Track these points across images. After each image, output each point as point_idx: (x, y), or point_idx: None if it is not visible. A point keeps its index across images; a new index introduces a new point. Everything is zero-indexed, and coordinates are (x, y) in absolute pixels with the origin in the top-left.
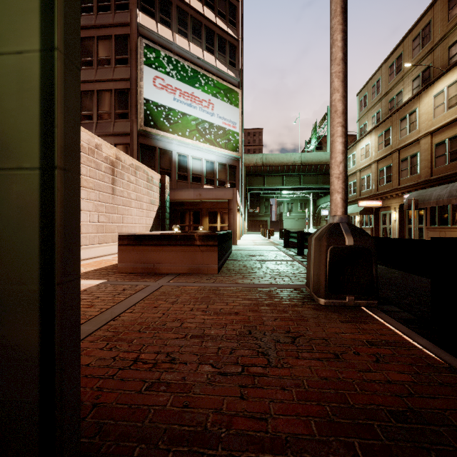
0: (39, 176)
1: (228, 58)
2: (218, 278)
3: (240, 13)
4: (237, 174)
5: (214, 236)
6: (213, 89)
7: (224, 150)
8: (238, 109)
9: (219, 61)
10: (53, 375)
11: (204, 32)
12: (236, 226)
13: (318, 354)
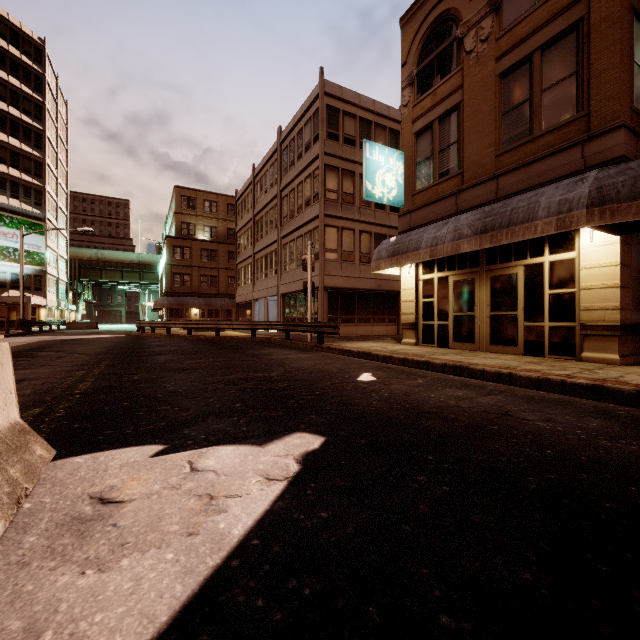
0: None
1: (34, 200)
2: None
3: (55, 149)
4: (44, 281)
5: None
6: (18, 225)
7: (29, 266)
8: (44, 237)
9: (25, 203)
10: None
11: (10, 185)
12: (30, 318)
13: (3, 332)
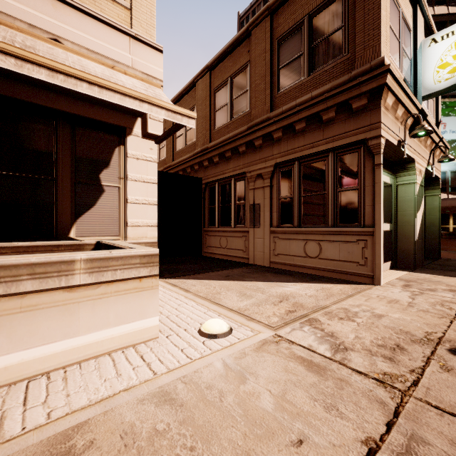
0: (438, 226)
1: None
2: None
3: None
4: None
5: (454, 234)
6: (444, 111)
7: None
8: None
9: None
10: (440, 245)
11: None
12: None
13: None
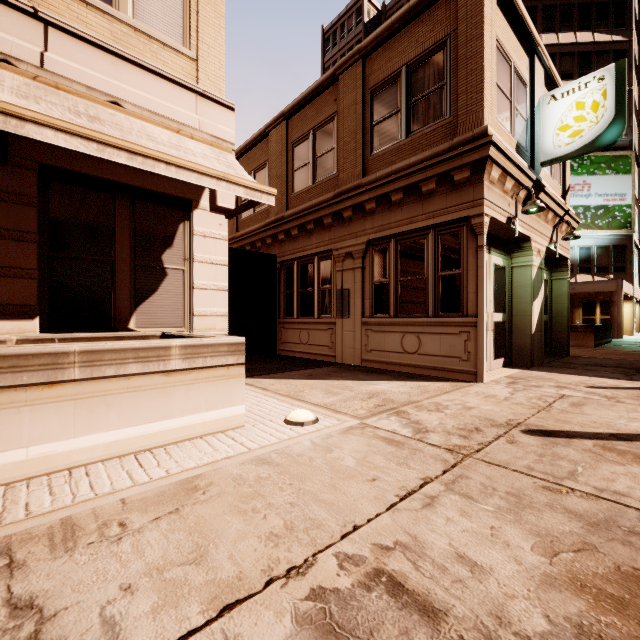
0: (566, 317)
1: None
2: (594, 348)
3: (637, 32)
4: (627, 255)
5: (591, 327)
6: (589, 168)
7: (606, 231)
8: (629, 176)
9: None
10: (568, 339)
11: None
12: (621, 319)
13: (628, 356)
